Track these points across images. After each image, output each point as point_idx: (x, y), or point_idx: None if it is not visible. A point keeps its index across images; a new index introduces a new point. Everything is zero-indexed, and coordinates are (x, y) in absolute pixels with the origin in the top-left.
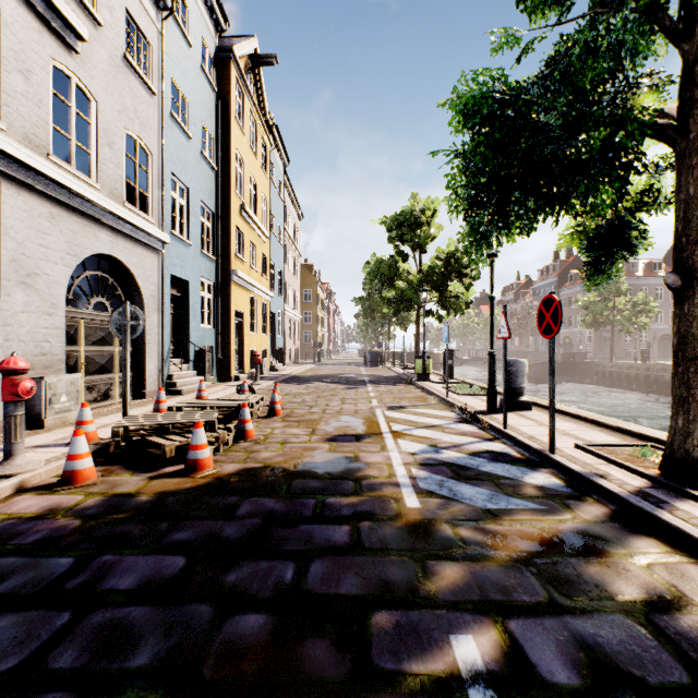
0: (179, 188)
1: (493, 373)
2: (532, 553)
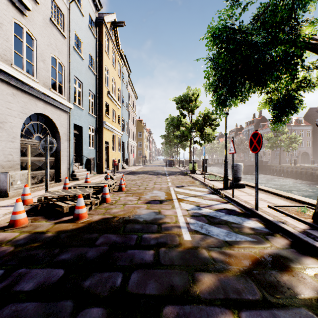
0: (78, 83)
1: (226, 170)
2: (251, 267)
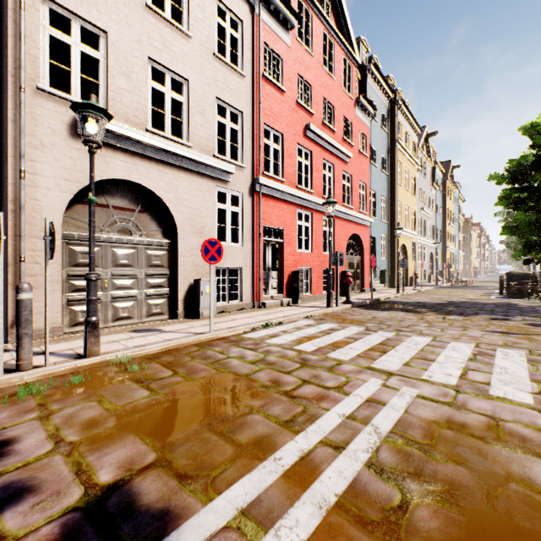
0: None
1: None
2: None
